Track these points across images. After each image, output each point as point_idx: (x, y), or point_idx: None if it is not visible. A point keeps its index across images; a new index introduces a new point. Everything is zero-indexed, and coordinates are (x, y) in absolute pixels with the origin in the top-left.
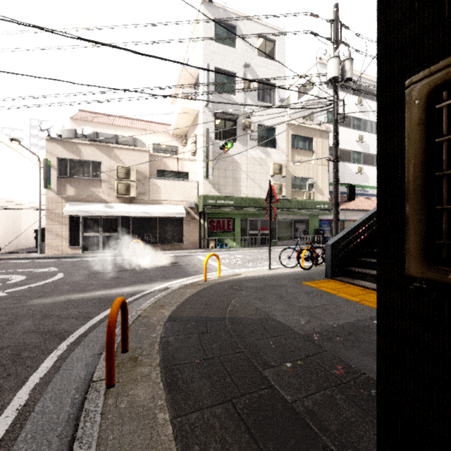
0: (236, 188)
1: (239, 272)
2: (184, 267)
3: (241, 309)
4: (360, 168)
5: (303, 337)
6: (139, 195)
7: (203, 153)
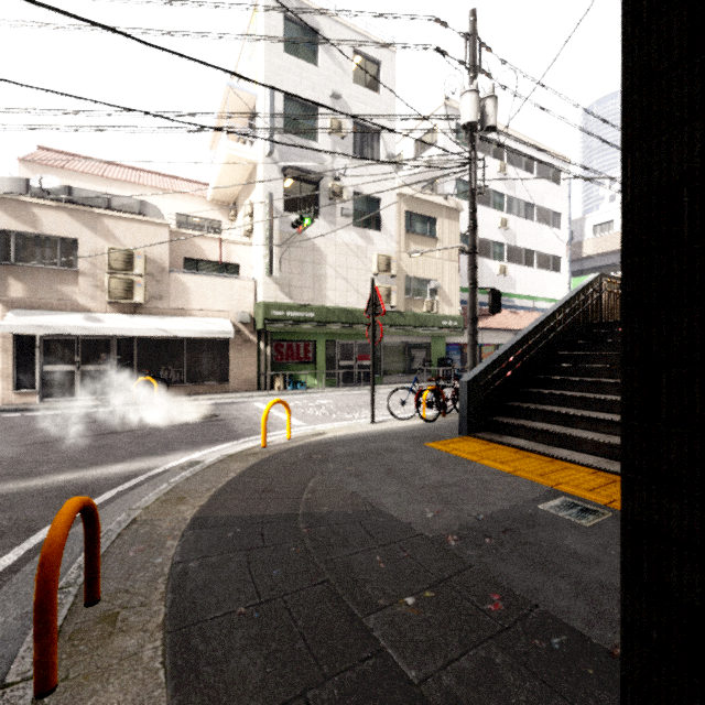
0: (319, 292)
1: (323, 429)
2: (229, 423)
3: (325, 497)
4: (503, 268)
5: (431, 542)
6: (151, 300)
7: (264, 233)
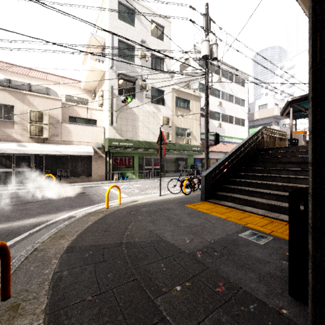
0: (135, 134)
1: (136, 199)
2: (90, 196)
3: (136, 233)
4: (220, 124)
5: (189, 255)
6: (52, 136)
7: (108, 105)
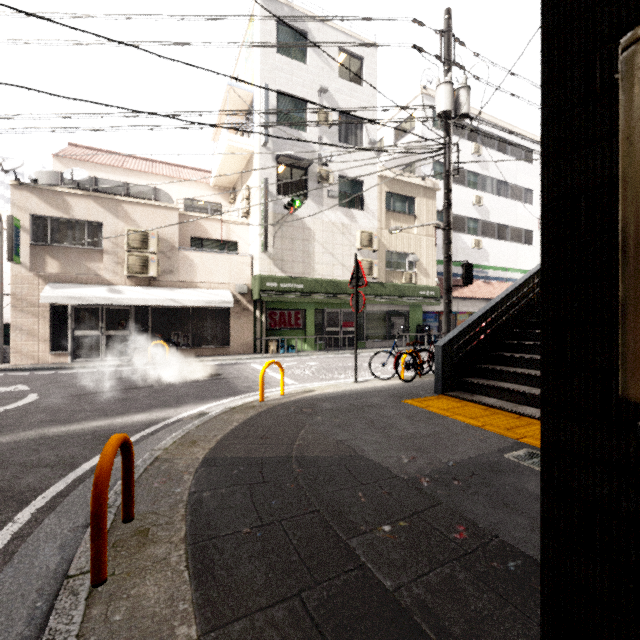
0: (308, 266)
1: (312, 387)
2: (230, 381)
3: (315, 443)
4: (477, 242)
5: (406, 483)
6: (163, 274)
7: (259, 214)
